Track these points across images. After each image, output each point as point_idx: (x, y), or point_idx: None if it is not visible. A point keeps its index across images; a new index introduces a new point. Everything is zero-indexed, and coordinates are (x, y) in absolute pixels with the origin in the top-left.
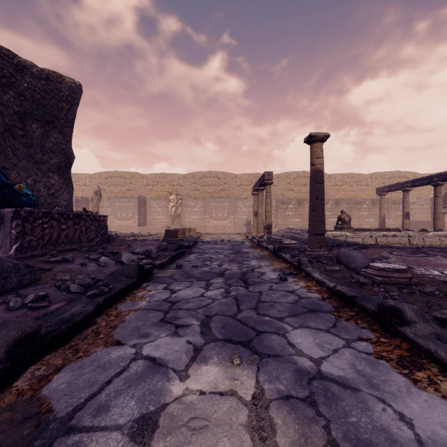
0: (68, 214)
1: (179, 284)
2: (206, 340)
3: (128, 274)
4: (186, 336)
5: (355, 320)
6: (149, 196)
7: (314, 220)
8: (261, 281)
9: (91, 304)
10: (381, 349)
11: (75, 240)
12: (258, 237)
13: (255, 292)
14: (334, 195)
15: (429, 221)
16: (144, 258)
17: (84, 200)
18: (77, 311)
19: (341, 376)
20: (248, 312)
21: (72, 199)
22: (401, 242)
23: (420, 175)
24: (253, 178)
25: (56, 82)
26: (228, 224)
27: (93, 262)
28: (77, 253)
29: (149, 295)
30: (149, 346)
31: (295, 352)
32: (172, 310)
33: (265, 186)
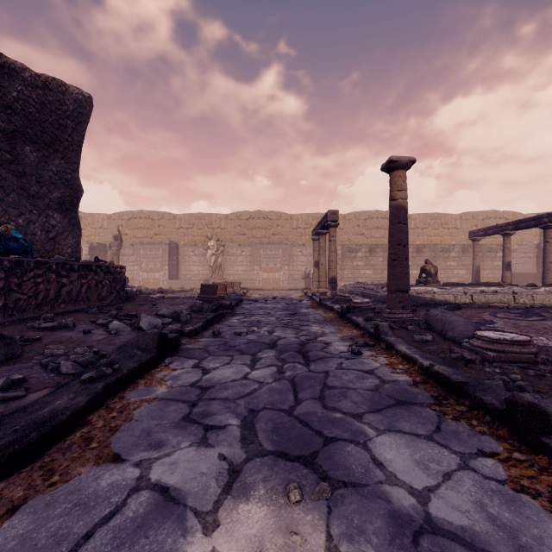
0: (72, 264)
1: (215, 360)
2: (248, 453)
3: (145, 347)
4: (218, 446)
5: (467, 419)
6: (182, 242)
7: (395, 272)
8: (326, 356)
9: (85, 393)
10: (518, 473)
11: (80, 298)
12: (319, 294)
13: (319, 372)
14: (414, 241)
15: (534, 273)
16: (172, 322)
17: (101, 246)
18: (61, 406)
19: (465, 526)
20: (311, 404)
21: (79, 245)
22: (504, 301)
23: (522, 216)
24: (312, 219)
25: (58, 91)
26: (282, 277)
27: (102, 328)
28: (82, 315)
29: (172, 377)
30: (161, 465)
31: (385, 477)
32: (202, 401)
33: (329, 229)
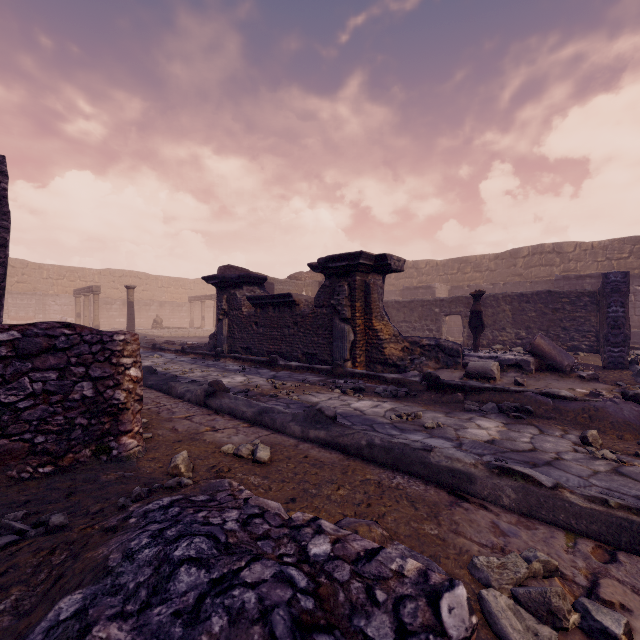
0: None
1: None
2: None
3: None
4: None
5: None
6: None
7: (130, 324)
8: None
9: None
10: None
11: None
12: None
13: None
14: (161, 297)
15: None
16: None
17: None
18: None
19: None
20: None
21: None
22: (185, 334)
23: None
24: (66, 272)
25: None
26: None
27: None
28: None
29: None
30: None
31: None
32: None
33: (94, 296)
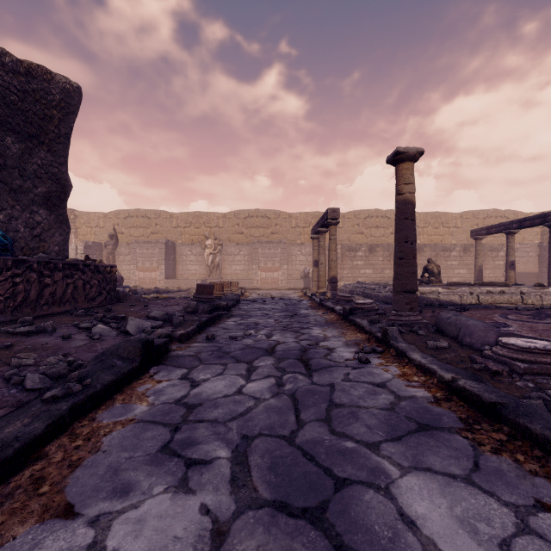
0: (56, 262)
1: (206, 370)
2: (239, 502)
3: (126, 356)
4: (201, 491)
5: (510, 452)
6: (179, 241)
7: (402, 271)
8: (331, 365)
9: (44, 417)
10: None
11: (66, 300)
12: (319, 294)
13: (324, 385)
14: None
15: (536, 273)
16: (163, 325)
17: (97, 245)
18: (11, 435)
19: None
20: (316, 428)
21: (67, 243)
22: (512, 301)
23: (523, 215)
24: (311, 218)
25: (42, 79)
26: (280, 277)
27: (84, 332)
28: (66, 318)
29: (156, 391)
30: (124, 523)
31: (421, 546)
32: (187, 423)
33: (329, 227)
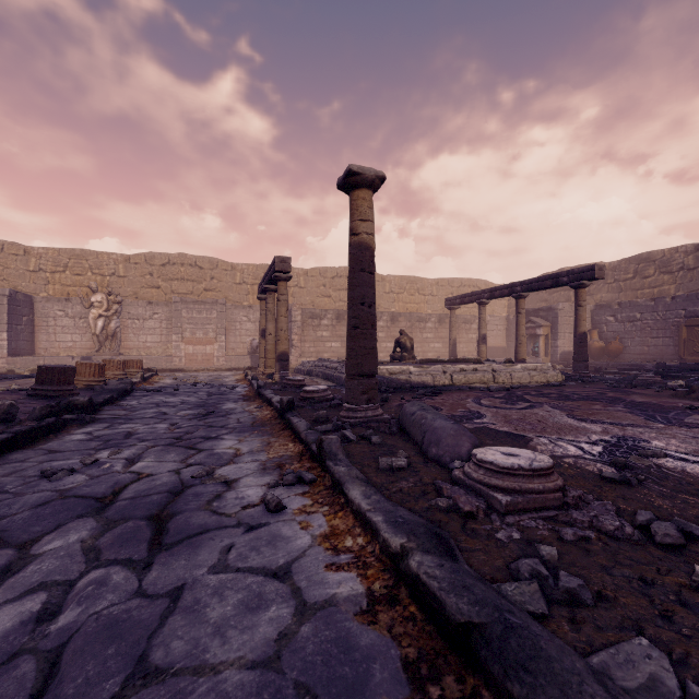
0: None
1: None
2: None
3: None
4: None
5: None
6: (43, 294)
7: (357, 346)
8: (207, 526)
9: None
10: None
11: None
12: (266, 376)
13: (161, 593)
14: (389, 308)
15: (504, 347)
16: None
17: None
18: None
19: None
20: None
21: None
22: (485, 380)
23: (493, 286)
24: (264, 272)
25: None
26: (217, 352)
27: None
28: None
29: None
30: None
31: None
32: None
33: (278, 284)
